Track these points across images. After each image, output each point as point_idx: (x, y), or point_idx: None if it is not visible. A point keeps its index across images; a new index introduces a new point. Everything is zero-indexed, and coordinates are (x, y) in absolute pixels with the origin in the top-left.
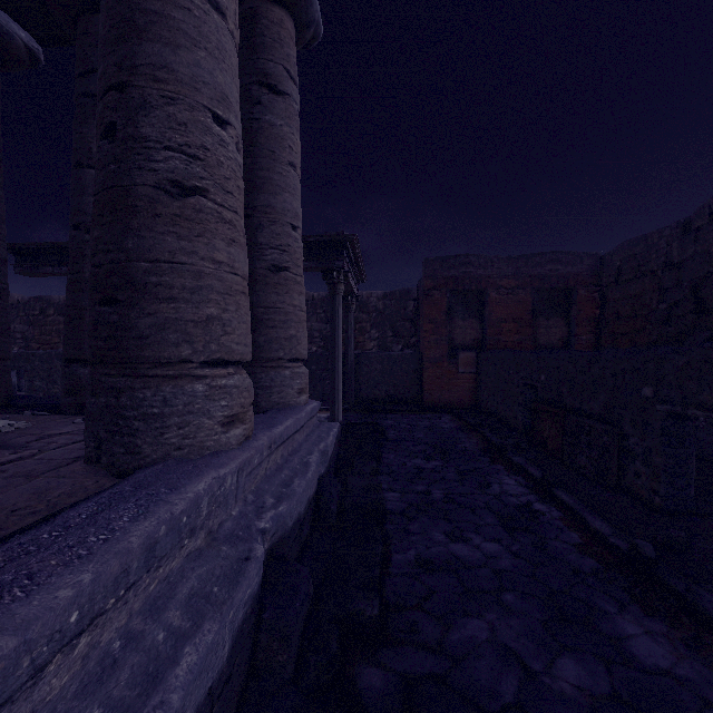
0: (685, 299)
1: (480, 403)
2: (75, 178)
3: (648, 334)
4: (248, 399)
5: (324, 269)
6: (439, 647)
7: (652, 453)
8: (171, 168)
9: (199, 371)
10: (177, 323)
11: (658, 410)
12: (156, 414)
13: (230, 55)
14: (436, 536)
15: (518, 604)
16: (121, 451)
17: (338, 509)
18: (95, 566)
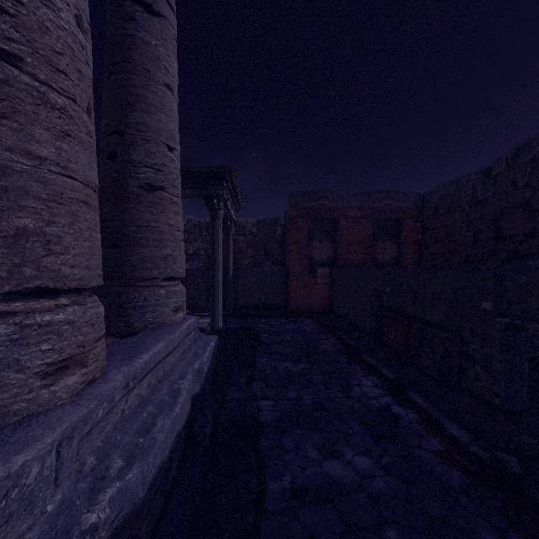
0: (487, 228)
1: (334, 308)
2: None
3: (459, 255)
4: (92, 334)
5: (206, 196)
6: None
7: (492, 360)
8: None
9: (2, 306)
10: None
11: (498, 322)
12: None
13: None
14: (309, 452)
15: None
16: None
17: (213, 427)
18: None
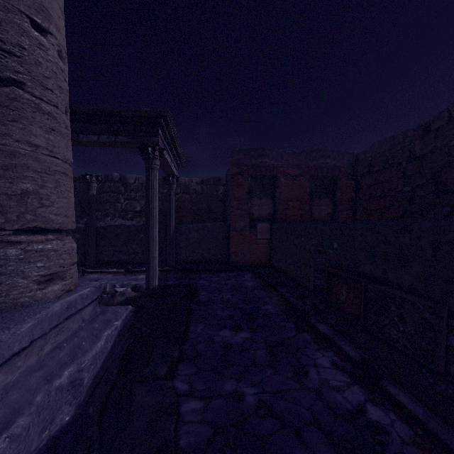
0: (427, 182)
1: (274, 263)
2: None
3: (396, 210)
4: None
5: (140, 144)
6: None
7: None
8: None
9: None
10: None
11: None
12: None
13: None
14: None
15: None
16: None
17: None
18: None
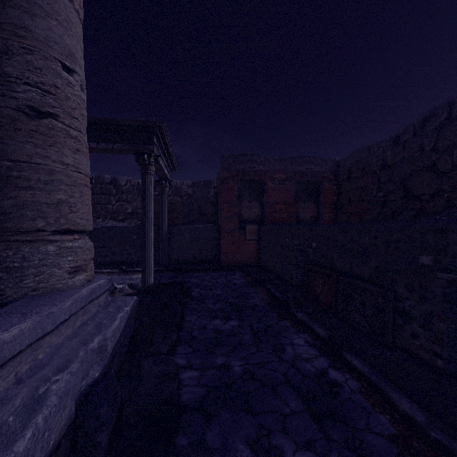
0: (397, 189)
1: (262, 262)
2: None
3: (371, 213)
4: None
5: (136, 151)
6: None
7: (433, 318)
8: None
9: None
10: None
11: (440, 278)
12: None
13: None
14: (239, 452)
15: None
16: None
17: (116, 422)
18: None
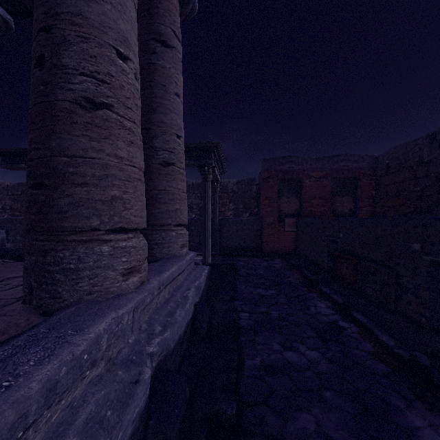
0: (432, 184)
1: (299, 251)
2: None
3: (408, 207)
4: (143, 255)
5: (199, 165)
6: (280, 437)
7: (420, 289)
8: (84, 89)
9: (106, 236)
10: (89, 202)
11: (424, 259)
12: (72, 269)
13: (129, 10)
14: (274, 346)
15: (335, 400)
16: (47, 296)
17: (207, 326)
18: None
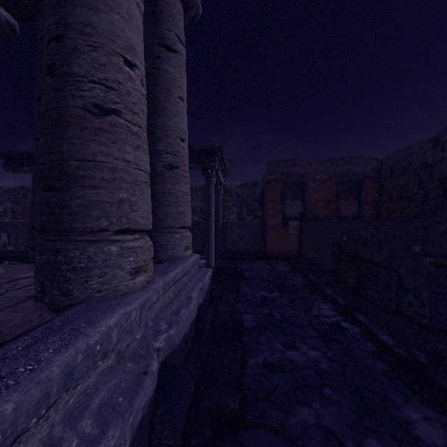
0: (436, 187)
1: (303, 254)
2: (37, 107)
3: (411, 210)
4: (149, 255)
5: (203, 167)
6: (281, 429)
7: (420, 290)
8: (93, 95)
9: (114, 237)
10: (98, 204)
11: (425, 261)
12: (83, 268)
13: (136, 18)
14: (276, 345)
15: (334, 396)
16: (58, 294)
17: (211, 327)
18: (19, 395)
